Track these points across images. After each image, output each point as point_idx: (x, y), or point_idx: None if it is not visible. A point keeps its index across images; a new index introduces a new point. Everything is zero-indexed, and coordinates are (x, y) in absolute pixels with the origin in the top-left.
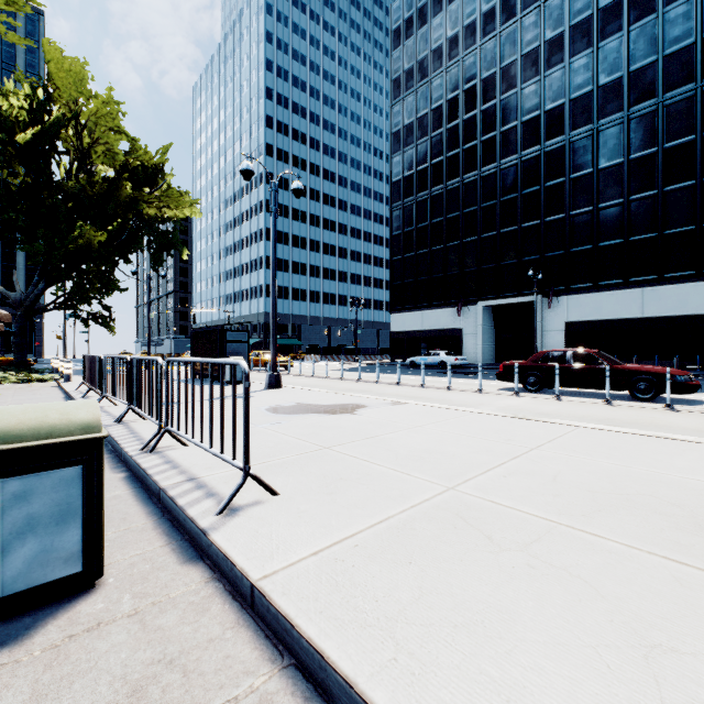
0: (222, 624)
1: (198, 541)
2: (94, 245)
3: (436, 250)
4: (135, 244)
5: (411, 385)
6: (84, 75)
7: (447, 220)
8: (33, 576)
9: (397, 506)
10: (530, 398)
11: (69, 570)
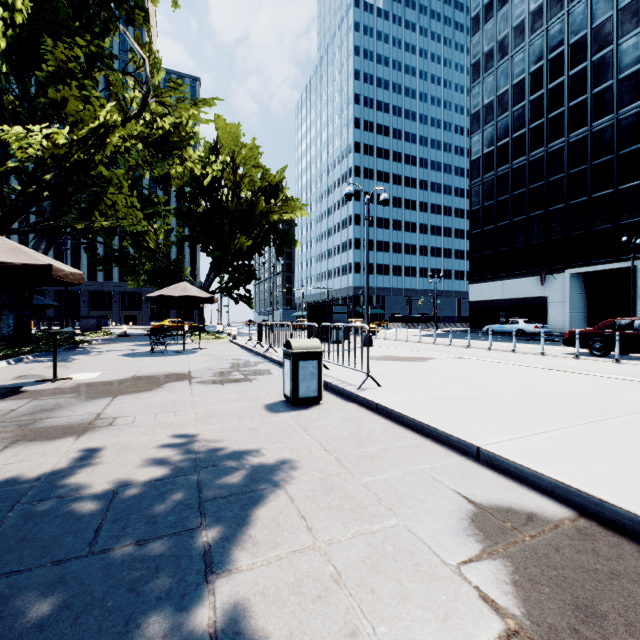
0: (367, 413)
1: (351, 397)
2: (243, 247)
3: (517, 221)
4: (265, 243)
5: (480, 348)
6: (237, 133)
7: (529, 191)
8: (306, 394)
9: (438, 394)
10: (588, 361)
11: (314, 395)
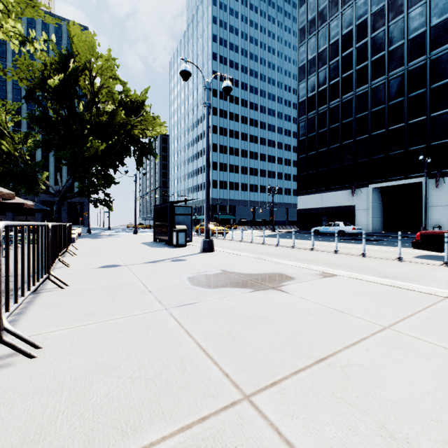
0: None
1: None
2: (98, 153)
3: (333, 148)
4: (127, 153)
5: (325, 251)
6: (93, 43)
7: (342, 125)
8: None
9: None
10: None
11: None
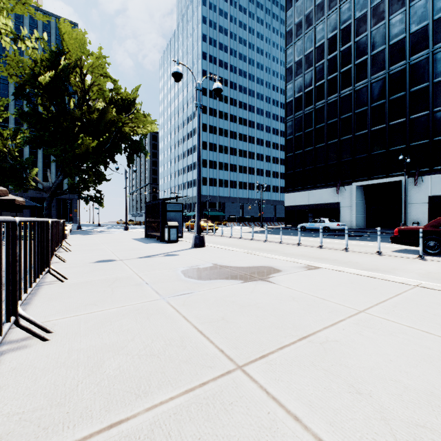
0: None
1: None
2: (89, 150)
3: (319, 147)
4: (118, 150)
5: (310, 246)
6: (84, 40)
7: (327, 125)
8: None
9: None
10: (440, 263)
11: None
